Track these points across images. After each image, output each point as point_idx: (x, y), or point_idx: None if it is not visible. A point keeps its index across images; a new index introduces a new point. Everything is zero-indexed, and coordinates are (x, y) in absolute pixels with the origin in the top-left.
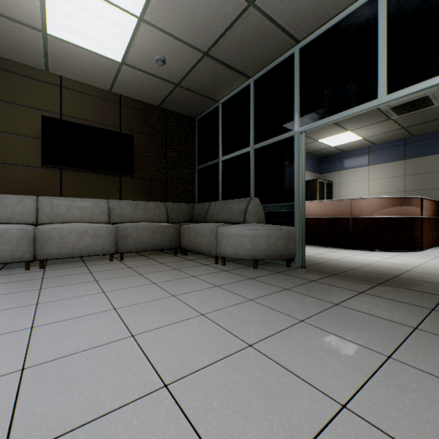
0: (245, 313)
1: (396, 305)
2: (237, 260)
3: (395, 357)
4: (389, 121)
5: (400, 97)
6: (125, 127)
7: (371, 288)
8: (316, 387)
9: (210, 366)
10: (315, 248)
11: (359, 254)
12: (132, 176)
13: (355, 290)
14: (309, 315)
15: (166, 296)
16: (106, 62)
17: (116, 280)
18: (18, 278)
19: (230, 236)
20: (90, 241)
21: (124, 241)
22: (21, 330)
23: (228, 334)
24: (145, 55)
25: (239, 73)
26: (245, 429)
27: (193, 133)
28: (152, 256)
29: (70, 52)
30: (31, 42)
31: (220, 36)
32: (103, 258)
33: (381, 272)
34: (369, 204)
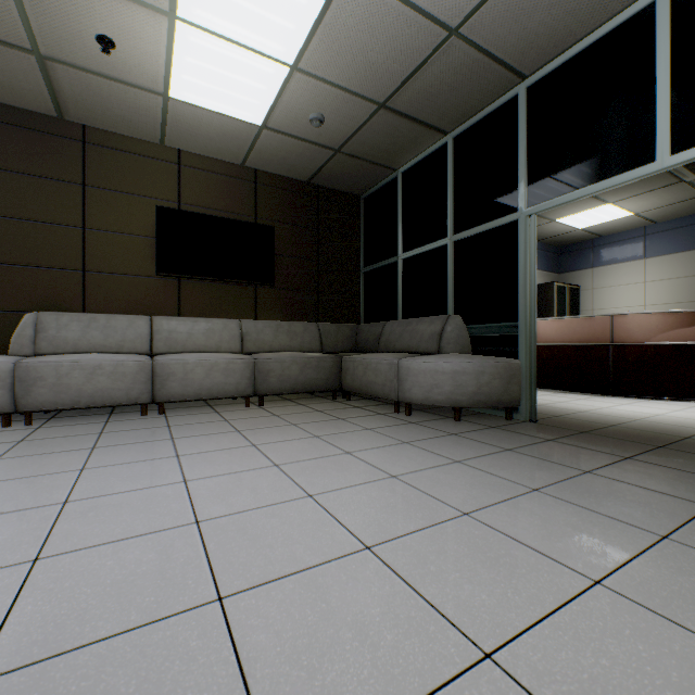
0: (452, 477)
1: (683, 477)
2: (428, 408)
3: (673, 538)
4: (681, 185)
5: (693, 159)
6: (261, 215)
7: (643, 453)
8: (559, 562)
9: (418, 532)
10: (551, 394)
11: (626, 403)
12: (272, 286)
13: (617, 454)
14: (546, 483)
15: (338, 453)
16: (241, 127)
17: (264, 431)
18: (138, 425)
19: (419, 373)
20: (221, 377)
21: (265, 378)
22: (174, 483)
23: (434, 500)
24: (296, 115)
25: (430, 129)
26: (473, 593)
27: (357, 218)
28: (302, 401)
29: (195, 118)
30: (148, 110)
31: (405, 80)
32: (236, 403)
33: (661, 431)
34: (644, 322)
